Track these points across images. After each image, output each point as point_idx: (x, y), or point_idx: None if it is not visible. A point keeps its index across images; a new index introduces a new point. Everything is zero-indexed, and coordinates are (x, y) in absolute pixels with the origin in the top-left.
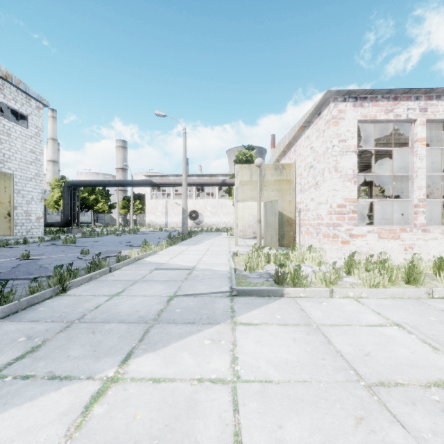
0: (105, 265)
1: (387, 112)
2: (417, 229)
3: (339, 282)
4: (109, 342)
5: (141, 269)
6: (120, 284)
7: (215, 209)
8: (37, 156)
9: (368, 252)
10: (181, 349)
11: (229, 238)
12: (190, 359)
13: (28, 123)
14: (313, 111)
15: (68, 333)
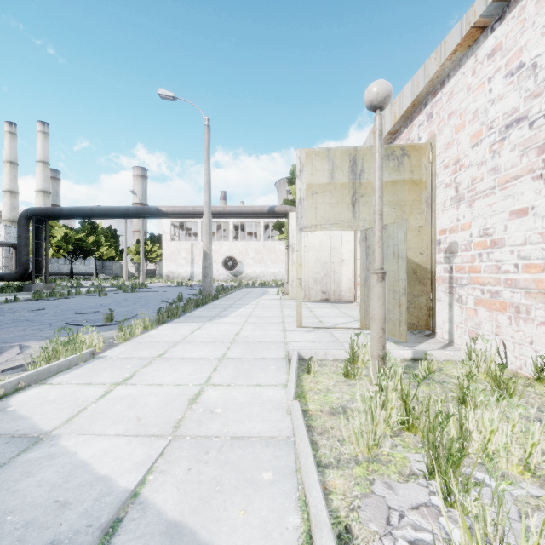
0: None
1: None
2: None
3: None
4: None
5: None
6: None
7: (260, 255)
8: None
9: None
10: None
11: (282, 300)
12: None
13: None
14: None
15: None
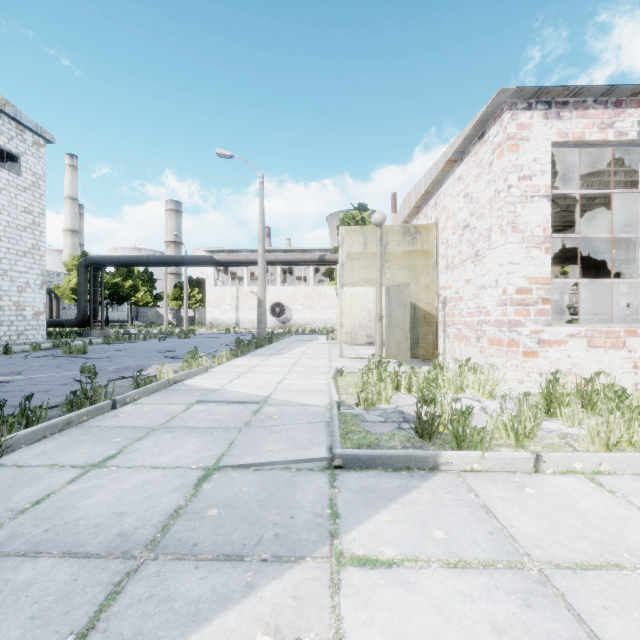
0: (106, 395)
1: (603, 128)
2: None
3: (537, 431)
4: None
5: (173, 402)
6: (118, 437)
7: (309, 300)
8: (34, 218)
9: (569, 370)
10: None
11: (331, 344)
12: None
13: (20, 167)
14: (472, 131)
15: None
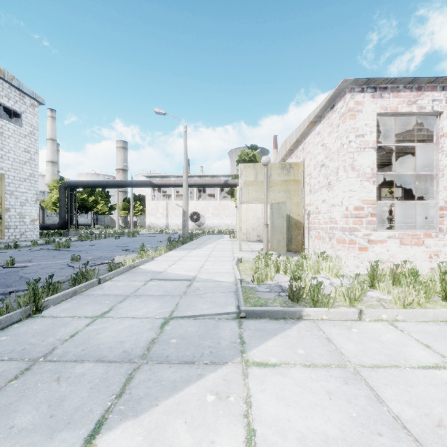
0: (94, 275)
1: (410, 104)
2: (444, 235)
3: (363, 297)
4: (75, 398)
5: (135, 280)
6: (107, 301)
7: (217, 210)
8: (31, 156)
9: (388, 259)
10: (174, 412)
11: (232, 241)
12: (186, 433)
13: (21, 121)
14: (326, 104)
15: (24, 381)
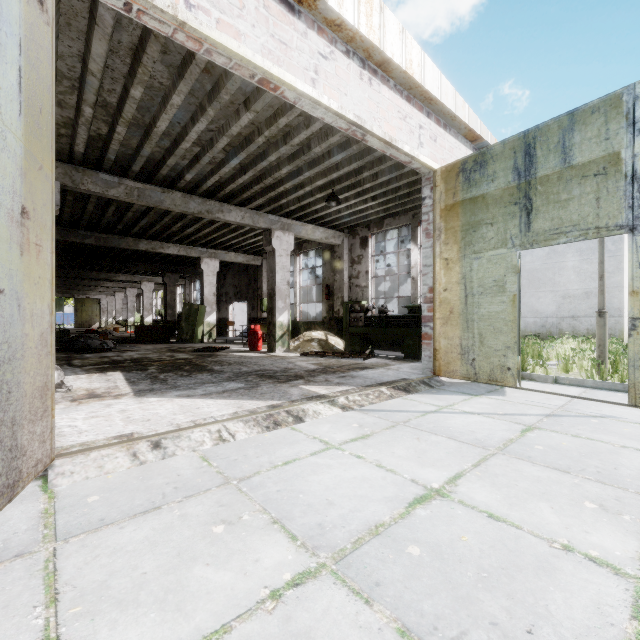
0: None
1: None
2: None
3: None
4: None
5: None
6: None
7: None
8: None
9: None
10: None
11: None
12: None
13: None
14: None
15: None
